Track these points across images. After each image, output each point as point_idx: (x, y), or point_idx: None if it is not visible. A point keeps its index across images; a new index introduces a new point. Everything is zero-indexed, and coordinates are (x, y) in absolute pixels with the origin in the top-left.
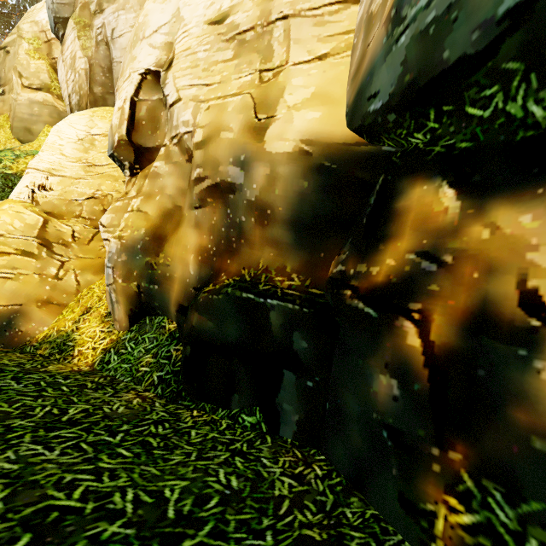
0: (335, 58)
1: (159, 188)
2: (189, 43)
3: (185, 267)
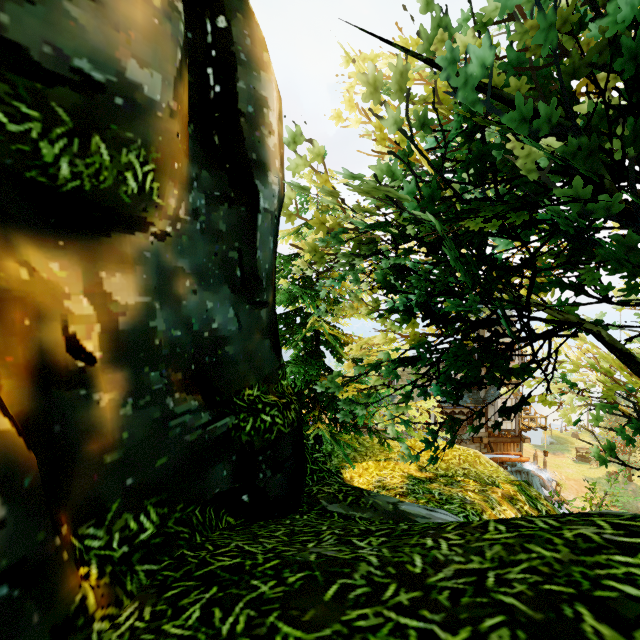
0: None
1: None
2: None
3: None
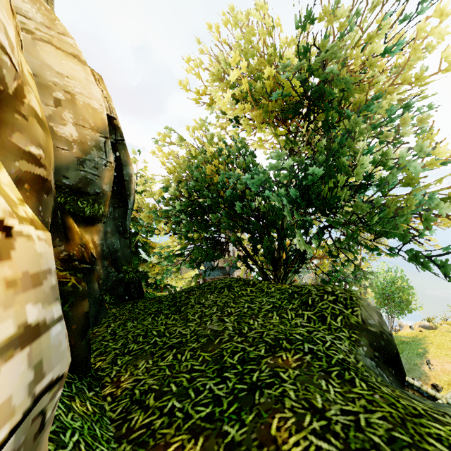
0: None
1: None
2: None
3: None
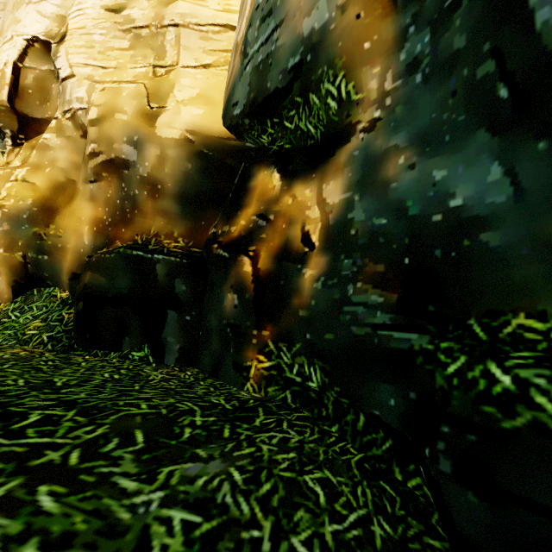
0: (217, 69)
1: (50, 160)
2: (85, 23)
3: (79, 238)
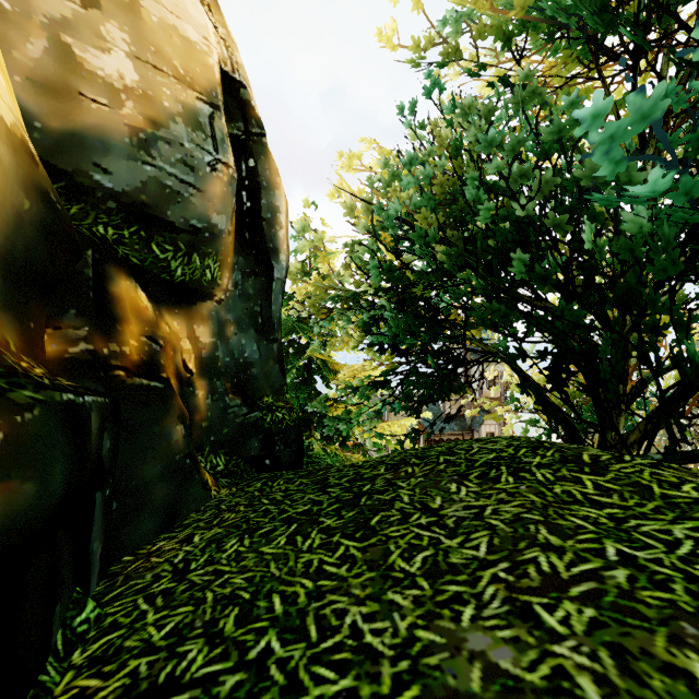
0: None
1: None
2: None
3: None
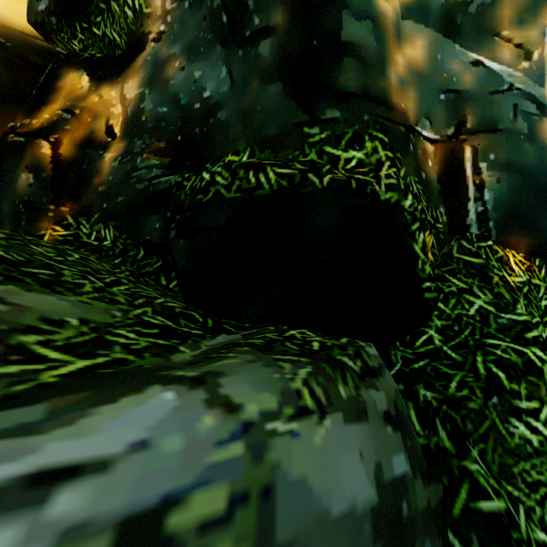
0: None
1: None
2: None
3: None
